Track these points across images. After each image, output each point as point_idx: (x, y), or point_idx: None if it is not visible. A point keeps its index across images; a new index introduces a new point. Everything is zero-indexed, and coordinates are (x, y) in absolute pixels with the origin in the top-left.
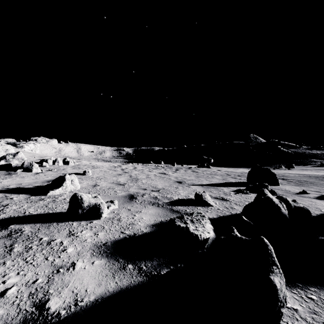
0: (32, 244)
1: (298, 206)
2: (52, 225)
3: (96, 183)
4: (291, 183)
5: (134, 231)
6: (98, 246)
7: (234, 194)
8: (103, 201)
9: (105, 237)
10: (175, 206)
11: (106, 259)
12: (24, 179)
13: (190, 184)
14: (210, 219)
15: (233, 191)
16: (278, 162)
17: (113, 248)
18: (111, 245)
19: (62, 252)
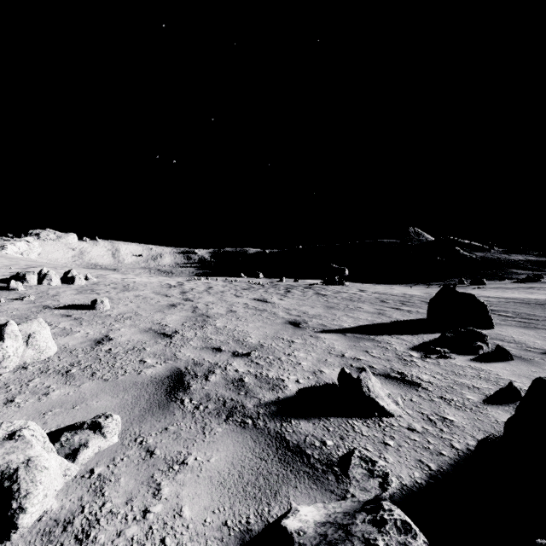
0: None
1: None
2: None
3: (110, 331)
4: (510, 321)
5: None
6: None
7: (421, 360)
8: (36, 454)
9: None
10: (292, 420)
11: None
12: None
13: (317, 328)
14: (411, 496)
15: (415, 349)
16: (457, 275)
17: None
18: None
19: None
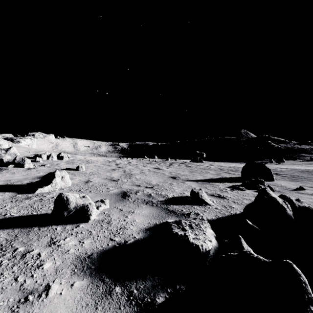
0: (3, 257)
1: (303, 206)
2: (33, 230)
3: (89, 178)
4: (286, 178)
5: (125, 237)
6: (81, 260)
7: (230, 191)
8: (91, 202)
9: (91, 246)
10: (171, 205)
11: (88, 279)
12: (14, 175)
13: (184, 179)
14: (209, 221)
15: (229, 187)
16: (269, 157)
17: (99, 262)
18: (97, 257)
19: (37, 269)
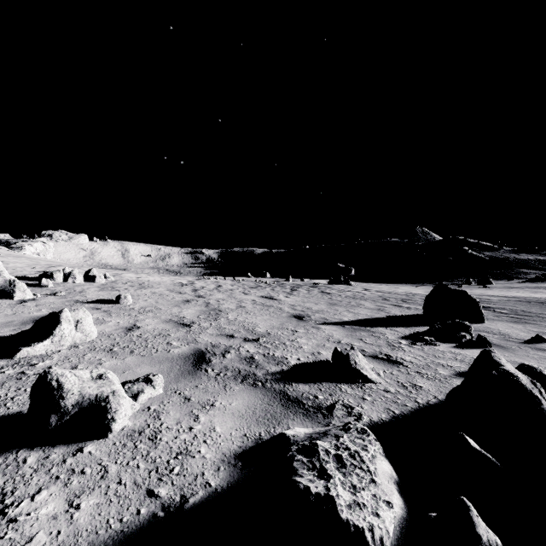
0: None
1: None
2: None
3: (136, 321)
4: (504, 317)
5: (186, 483)
6: None
7: (408, 346)
8: (118, 388)
9: (93, 521)
10: (293, 383)
11: None
12: None
13: (319, 320)
14: (376, 426)
15: (405, 338)
16: (464, 275)
17: None
18: None
19: None
